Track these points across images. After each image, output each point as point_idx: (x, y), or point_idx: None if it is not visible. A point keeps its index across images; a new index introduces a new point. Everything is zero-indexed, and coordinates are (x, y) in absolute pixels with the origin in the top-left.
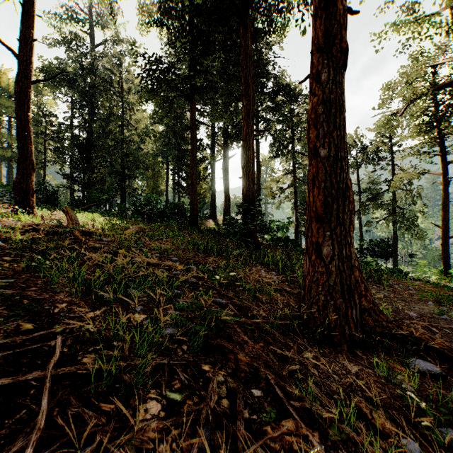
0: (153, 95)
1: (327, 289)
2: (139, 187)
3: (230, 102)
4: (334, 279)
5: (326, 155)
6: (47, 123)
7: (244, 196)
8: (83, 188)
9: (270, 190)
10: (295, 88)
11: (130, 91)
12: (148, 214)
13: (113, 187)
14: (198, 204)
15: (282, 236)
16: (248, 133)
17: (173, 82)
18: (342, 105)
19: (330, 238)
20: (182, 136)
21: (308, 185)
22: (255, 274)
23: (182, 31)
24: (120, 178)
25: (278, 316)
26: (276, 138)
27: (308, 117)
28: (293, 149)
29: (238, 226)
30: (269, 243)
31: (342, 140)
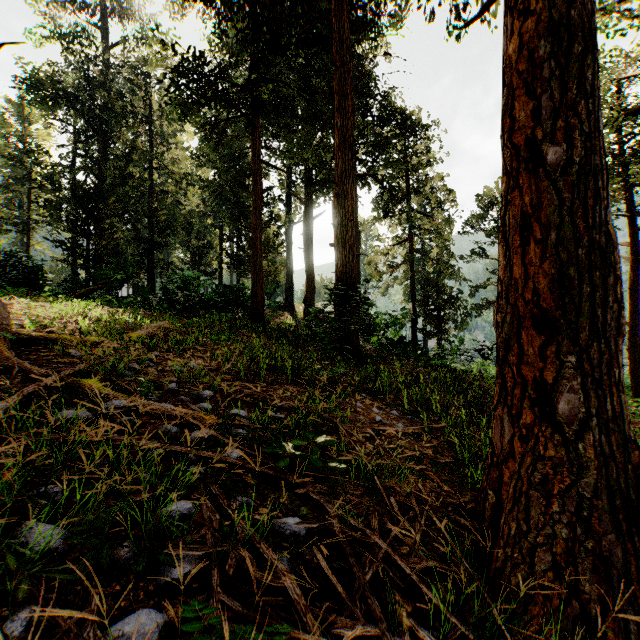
0: (189, 110)
1: (574, 509)
2: (180, 263)
3: (315, 129)
4: (593, 483)
5: (561, 159)
6: (33, 162)
7: (338, 274)
8: (87, 262)
9: (374, 268)
10: (412, 114)
11: (163, 116)
12: (183, 303)
13: (134, 262)
14: (267, 289)
15: (393, 336)
16: (344, 171)
17: (223, 91)
18: (594, 41)
19: (578, 373)
20: (240, 183)
21: (507, 239)
22: (362, 417)
23: (239, 9)
24: (146, 248)
25: (449, 585)
26: (385, 187)
27: (506, 74)
28: (409, 206)
29: (328, 323)
30: (375, 349)
31: (595, 125)
